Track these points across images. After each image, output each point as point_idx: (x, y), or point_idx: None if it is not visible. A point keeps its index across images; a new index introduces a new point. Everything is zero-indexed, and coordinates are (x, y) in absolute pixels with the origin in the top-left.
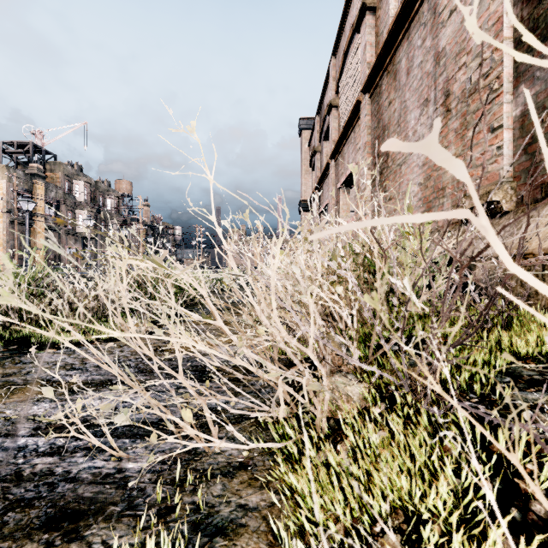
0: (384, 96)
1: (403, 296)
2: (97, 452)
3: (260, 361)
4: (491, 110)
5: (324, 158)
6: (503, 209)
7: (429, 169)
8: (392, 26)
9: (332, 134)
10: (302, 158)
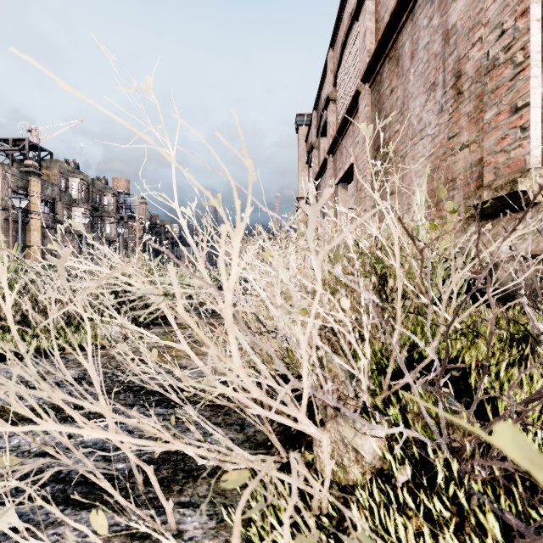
0: (385, 84)
1: (424, 307)
2: (2, 534)
3: (237, 398)
4: (515, 86)
5: (322, 154)
6: (530, 200)
7: (437, 160)
8: (395, 6)
9: (330, 128)
10: (299, 155)
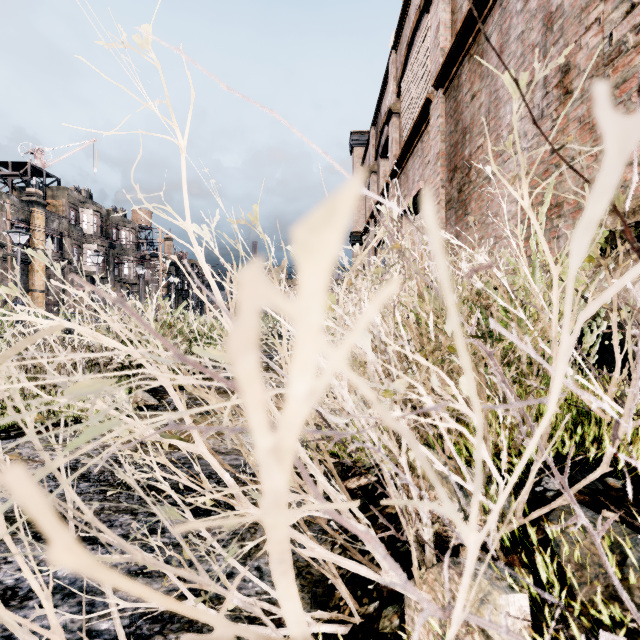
0: (464, 89)
1: None
2: None
3: None
4: None
5: (382, 179)
6: None
7: (535, 180)
8: None
9: (392, 147)
10: None
